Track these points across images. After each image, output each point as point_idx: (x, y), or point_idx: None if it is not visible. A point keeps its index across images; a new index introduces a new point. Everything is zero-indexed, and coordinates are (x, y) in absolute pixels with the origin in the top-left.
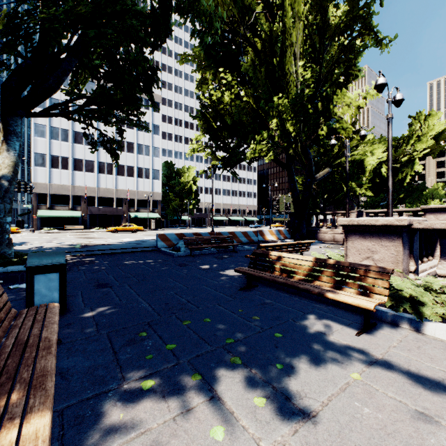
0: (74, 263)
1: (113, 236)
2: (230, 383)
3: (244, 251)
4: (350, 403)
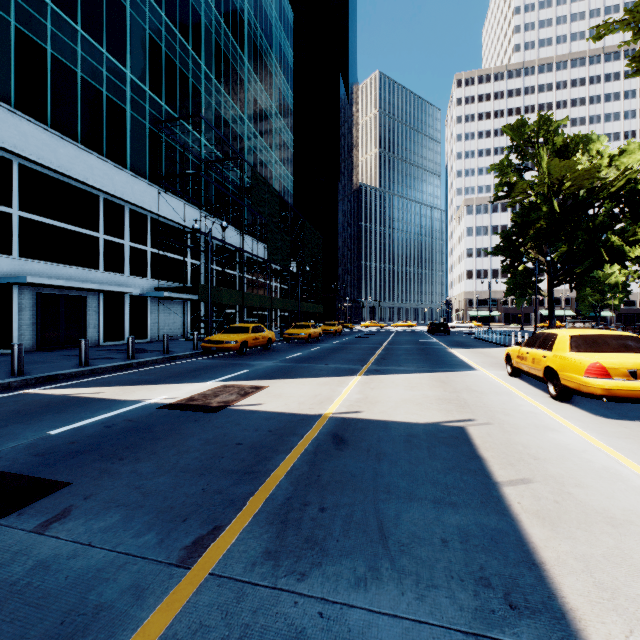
0: None
1: None
2: None
3: None
4: None
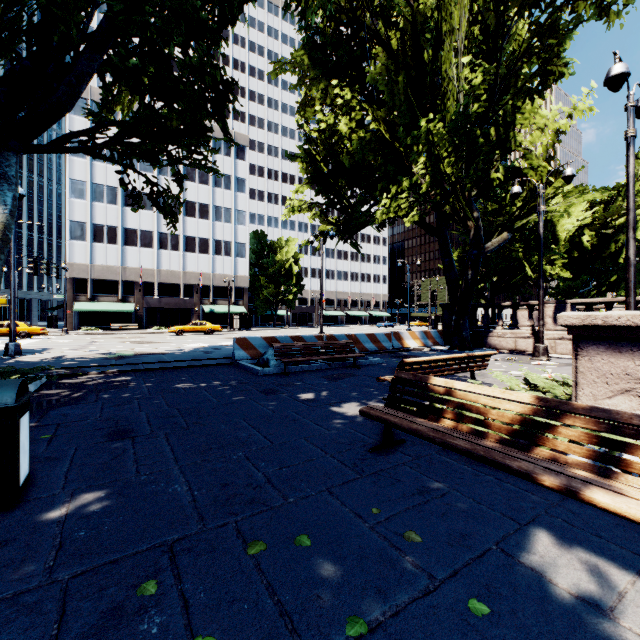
0: (96, 387)
1: (176, 340)
2: None
3: (373, 367)
4: None
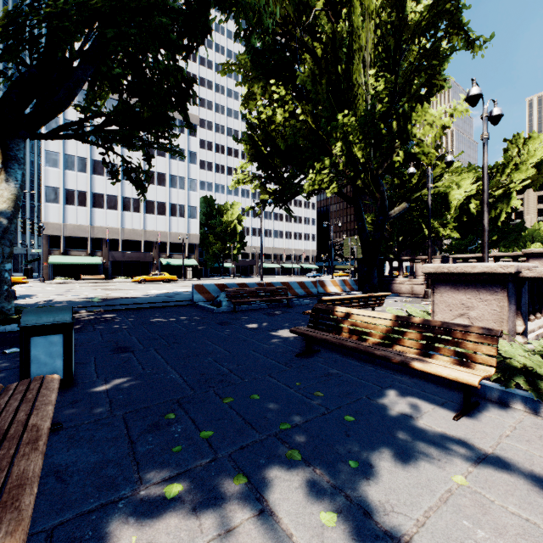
0: (90, 321)
1: (140, 287)
2: (286, 489)
3: (301, 306)
4: (456, 522)
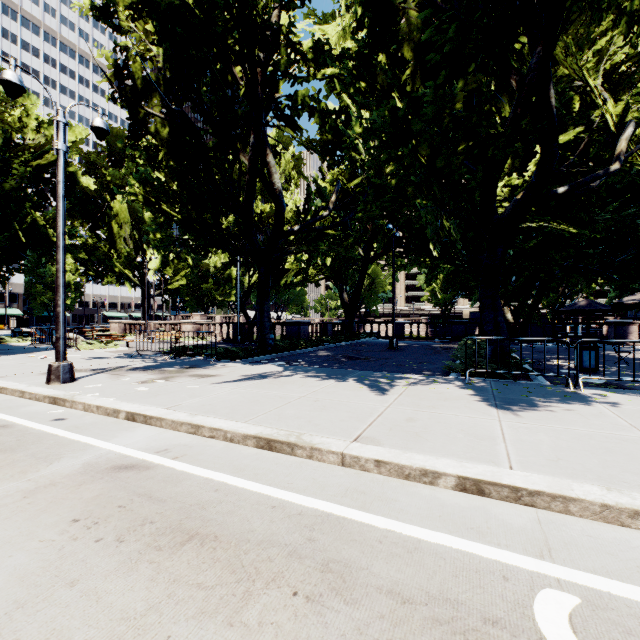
0: None
1: None
2: None
3: None
4: None
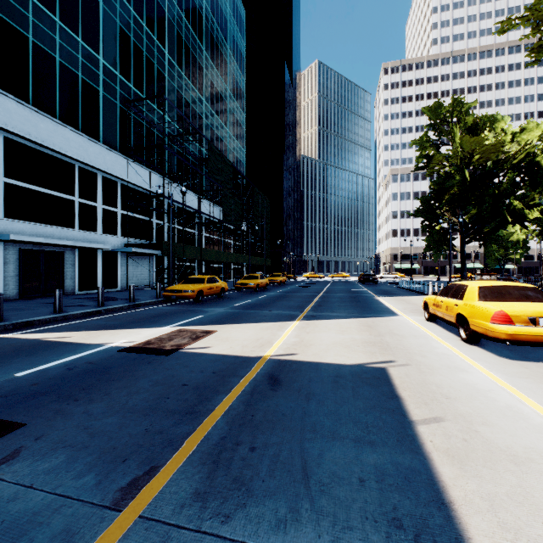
0: None
1: None
2: None
3: None
4: None
